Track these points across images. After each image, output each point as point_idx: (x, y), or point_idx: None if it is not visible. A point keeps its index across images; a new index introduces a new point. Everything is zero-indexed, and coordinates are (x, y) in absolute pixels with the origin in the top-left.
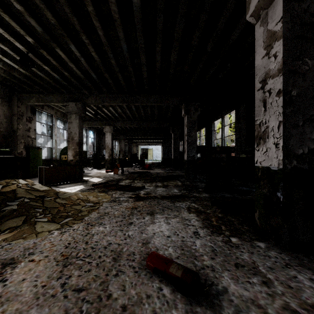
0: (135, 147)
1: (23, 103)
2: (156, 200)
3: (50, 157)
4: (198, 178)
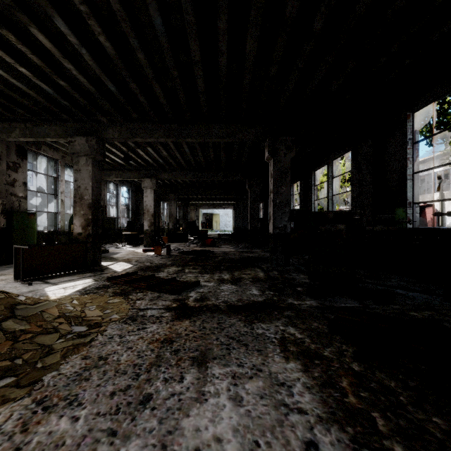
0: (194, 211)
1: (0, 138)
2: (216, 316)
3: (65, 226)
4: (292, 264)
